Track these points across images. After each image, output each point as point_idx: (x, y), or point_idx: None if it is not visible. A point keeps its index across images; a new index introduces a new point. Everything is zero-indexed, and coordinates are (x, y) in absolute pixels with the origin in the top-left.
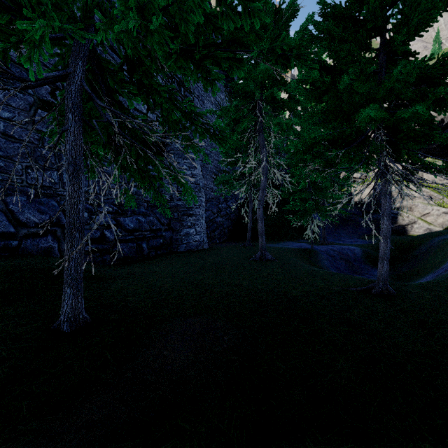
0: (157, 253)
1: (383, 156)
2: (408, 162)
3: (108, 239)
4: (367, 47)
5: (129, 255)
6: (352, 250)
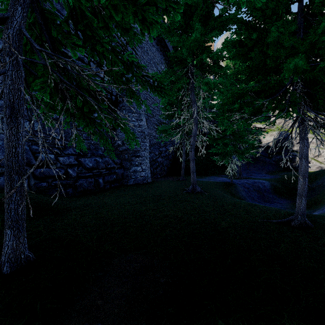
0: (111, 186)
1: (301, 105)
2: (323, 111)
3: (70, 176)
4: (287, 10)
5: (88, 188)
6: (262, 183)
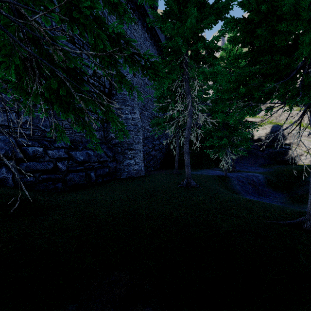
0: (104, 180)
1: None
2: None
3: (60, 170)
4: None
5: (78, 183)
6: (256, 176)
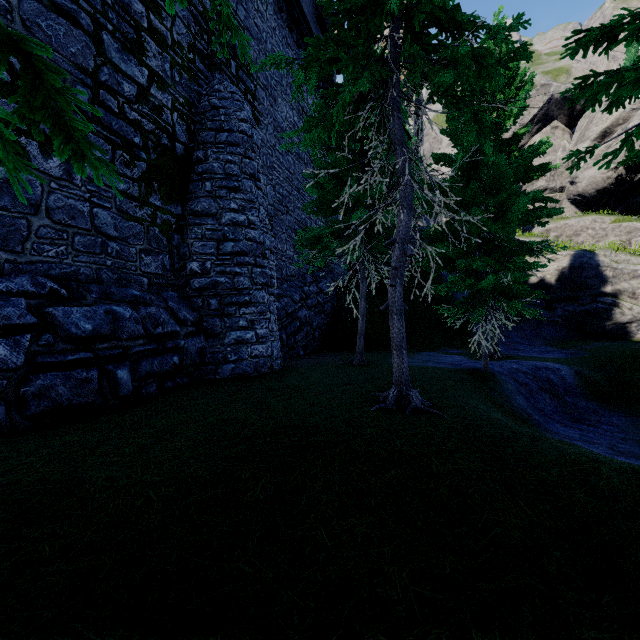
0: (165, 387)
1: None
2: None
3: (0, 365)
4: None
5: (71, 402)
6: (555, 370)
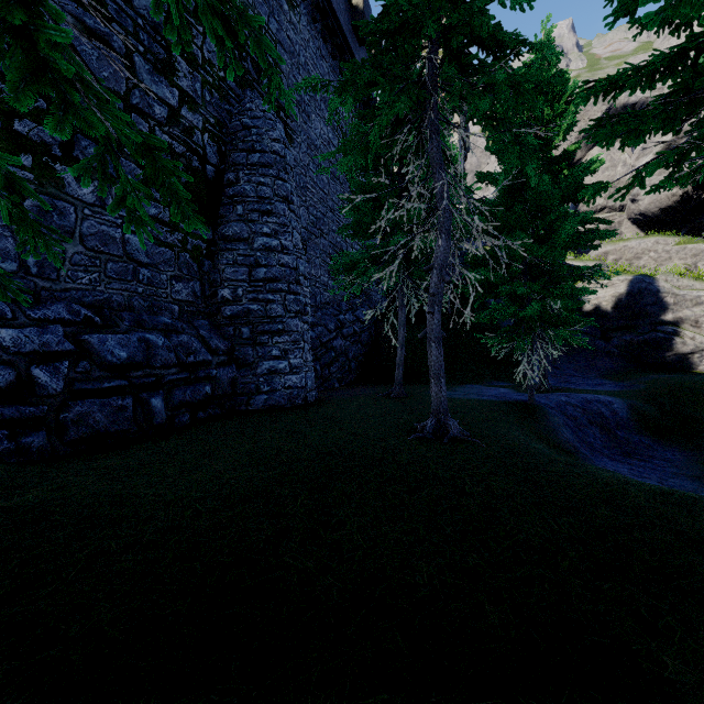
0: (197, 417)
1: None
2: None
3: (41, 391)
4: None
5: (108, 430)
6: (607, 403)
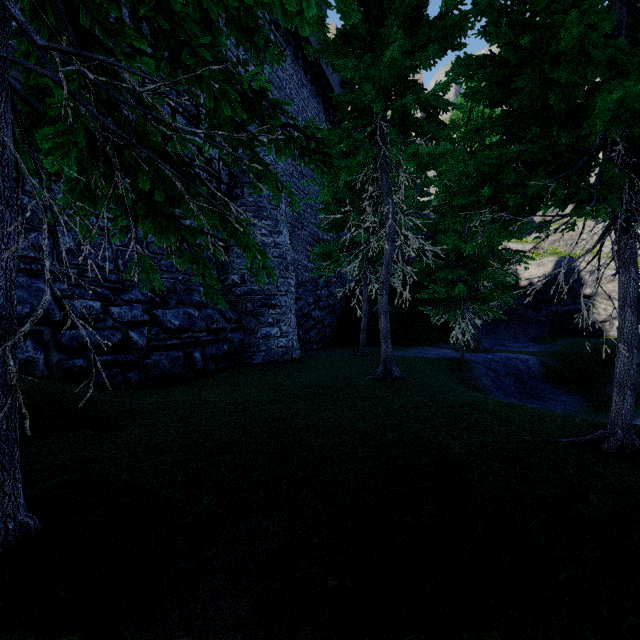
0: (219, 367)
1: (624, 193)
2: None
3: (135, 345)
4: None
5: (170, 371)
6: (524, 360)
